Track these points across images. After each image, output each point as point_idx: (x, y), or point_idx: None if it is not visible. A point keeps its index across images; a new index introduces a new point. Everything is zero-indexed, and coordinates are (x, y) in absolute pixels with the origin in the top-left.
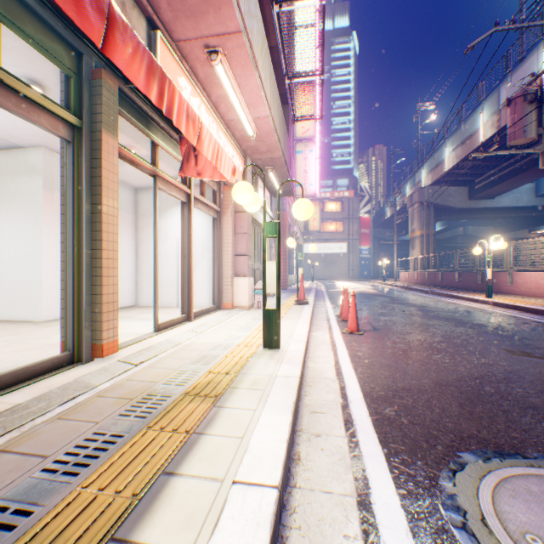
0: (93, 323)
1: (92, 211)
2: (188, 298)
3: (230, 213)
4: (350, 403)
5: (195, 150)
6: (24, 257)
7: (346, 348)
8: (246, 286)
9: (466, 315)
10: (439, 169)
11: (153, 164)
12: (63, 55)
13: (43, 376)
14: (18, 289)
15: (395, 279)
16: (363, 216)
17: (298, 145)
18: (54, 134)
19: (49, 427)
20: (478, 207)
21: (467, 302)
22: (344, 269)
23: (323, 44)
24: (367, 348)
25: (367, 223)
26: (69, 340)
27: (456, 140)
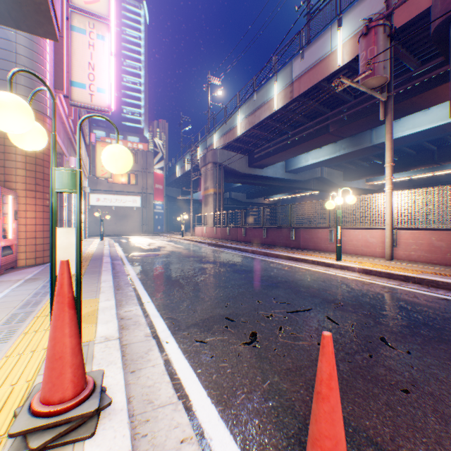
0: None
1: None
2: None
3: None
4: None
5: None
6: None
7: None
8: None
9: (437, 317)
10: (233, 134)
11: None
12: None
13: None
14: None
15: (192, 233)
16: (158, 172)
17: (79, 18)
18: None
19: None
20: (254, 174)
21: (318, 266)
22: (139, 224)
23: None
24: None
25: (161, 180)
26: None
27: (249, 108)
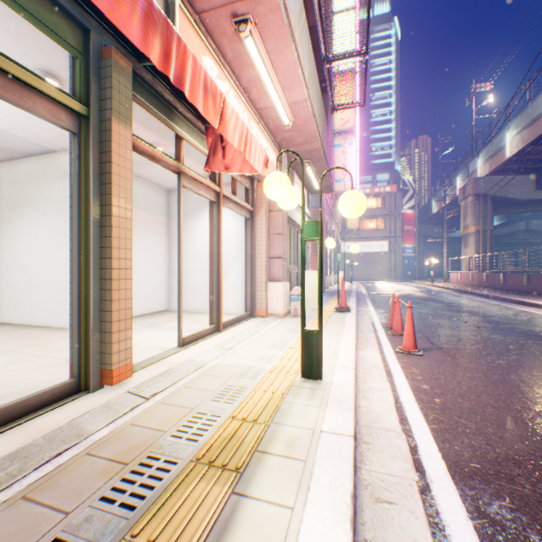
0: (102, 344)
1: (101, 213)
2: (217, 307)
3: (264, 213)
4: (431, 483)
5: (222, 140)
6: (57, 263)
7: (405, 377)
8: (280, 291)
9: None
10: (499, 156)
11: (177, 160)
12: (65, 31)
13: (38, 412)
14: (51, 295)
15: (445, 280)
16: (406, 212)
17: (336, 139)
18: (55, 124)
19: (4, 516)
20: None
21: None
22: (385, 269)
23: (368, 17)
24: (433, 377)
25: (411, 220)
26: (74, 364)
27: (521, 122)
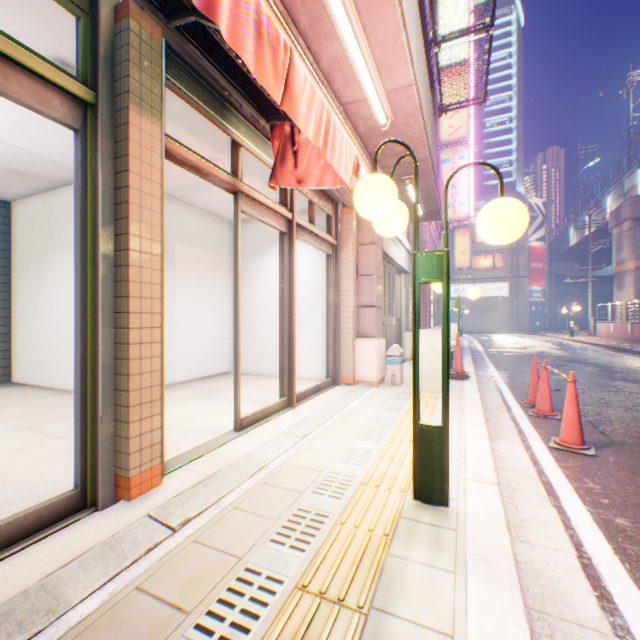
0: (117, 438)
1: (115, 247)
2: (288, 374)
3: (351, 247)
4: None
5: (293, 143)
6: None
7: (580, 499)
8: (373, 351)
9: None
10: None
11: (233, 175)
12: None
13: (12, 549)
14: None
15: (589, 333)
16: (533, 244)
17: (443, 152)
18: (44, 115)
19: None
20: None
21: None
22: (504, 318)
23: None
24: (629, 502)
25: (540, 255)
26: (76, 468)
27: None
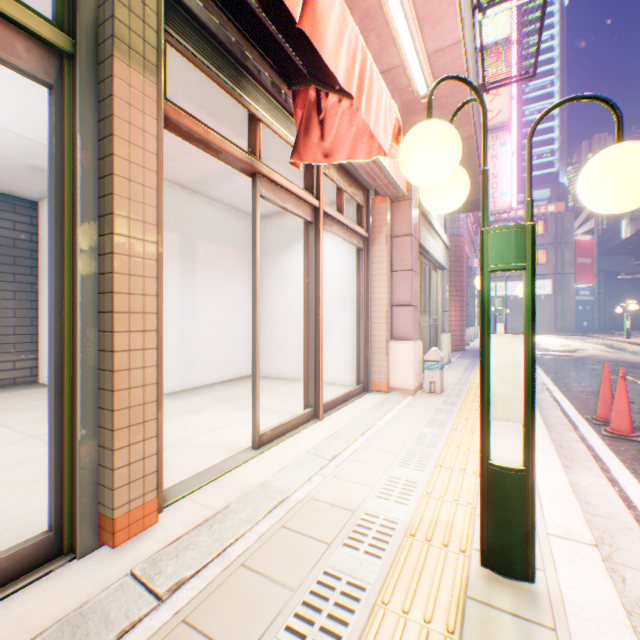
0: (100, 468)
1: (98, 231)
2: (314, 381)
3: (384, 239)
4: None
5: (318, 110)
6: None
7: None
8: (409, 355)
9: None
10: None
11: (251, 154)
12: None
13: None
14: None
15: None
16: (580, 238)
17: None
18: (5, 64)
19: None
20: None
21: None
22: (547, 318)
23: None
24: None
25: (587, 249)
26: (50, 505)
27: None
